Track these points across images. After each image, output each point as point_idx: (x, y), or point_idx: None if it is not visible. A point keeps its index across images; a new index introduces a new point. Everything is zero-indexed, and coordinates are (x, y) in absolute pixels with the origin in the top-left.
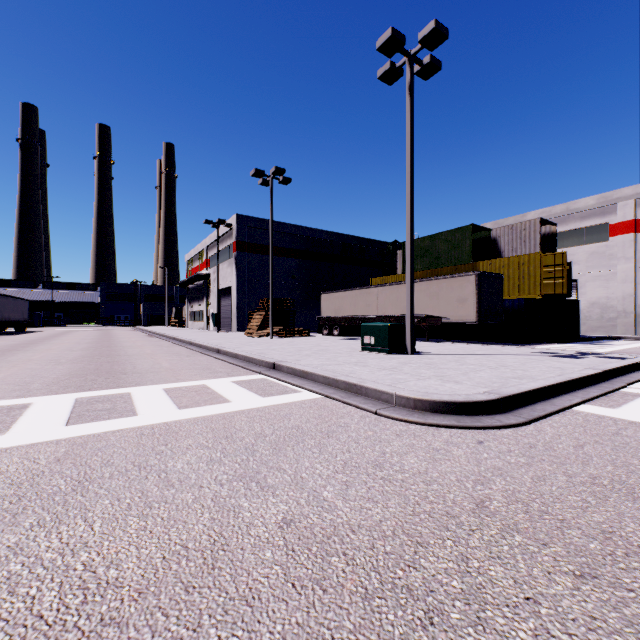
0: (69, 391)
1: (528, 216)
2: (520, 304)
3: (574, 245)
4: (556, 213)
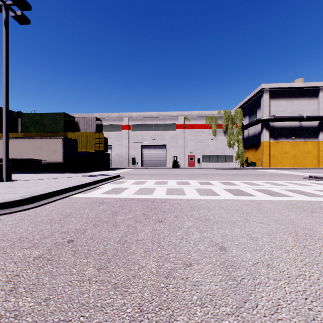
0: None
1: (94, 115)
2: (86, 154)
3: (111, 131)
4: (105, 116)
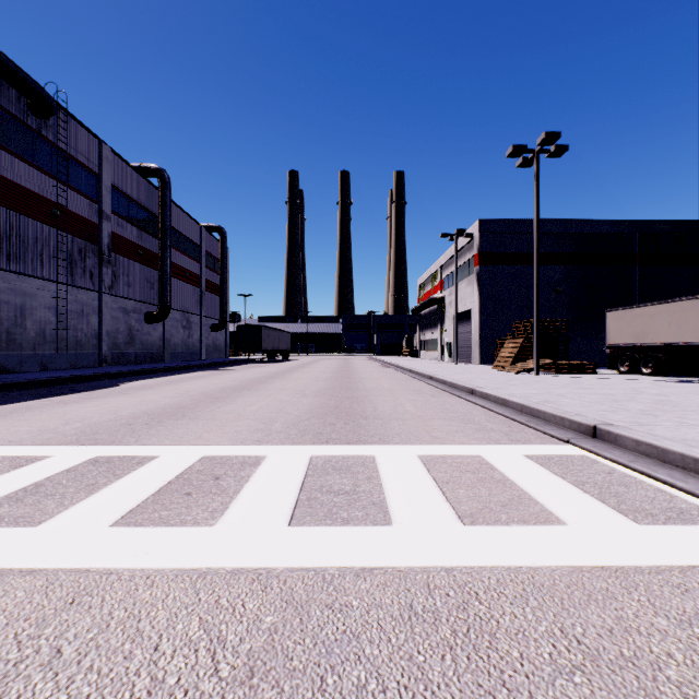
0: (305, 441)
1: None
2: None
3: None
4: None
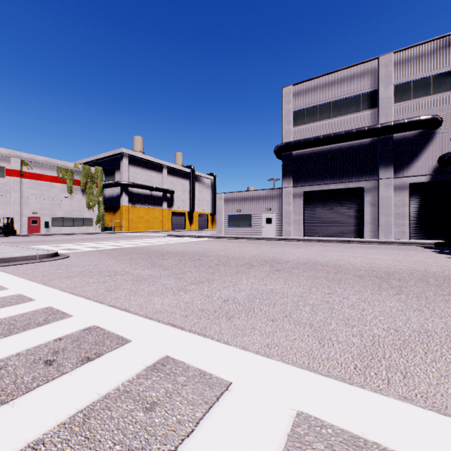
0: None
1: None
2: None
3: None
4: None
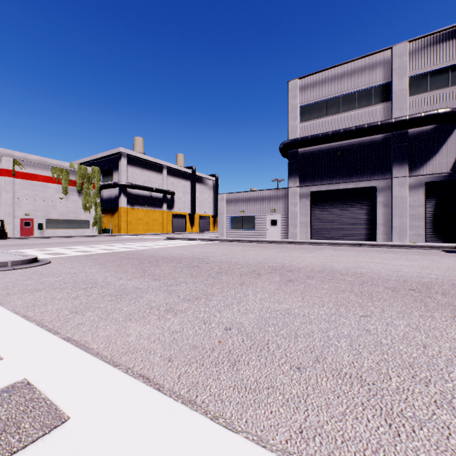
0: None
1: None
2: None
3: None
4: None
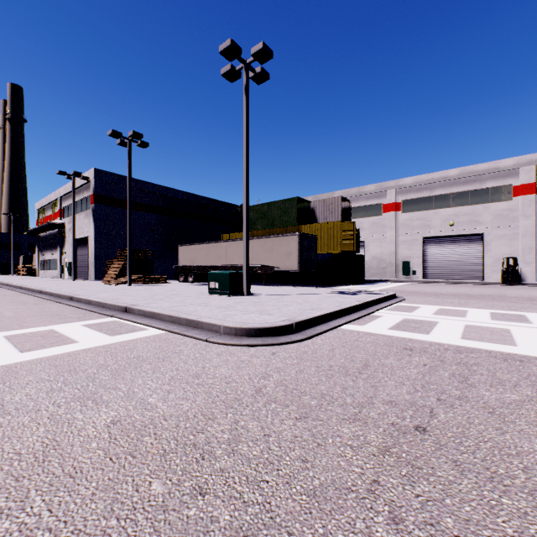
0: None
1: (336, 194)
2: (328, 257)
3: (363, 217)
4: (352, 193)
